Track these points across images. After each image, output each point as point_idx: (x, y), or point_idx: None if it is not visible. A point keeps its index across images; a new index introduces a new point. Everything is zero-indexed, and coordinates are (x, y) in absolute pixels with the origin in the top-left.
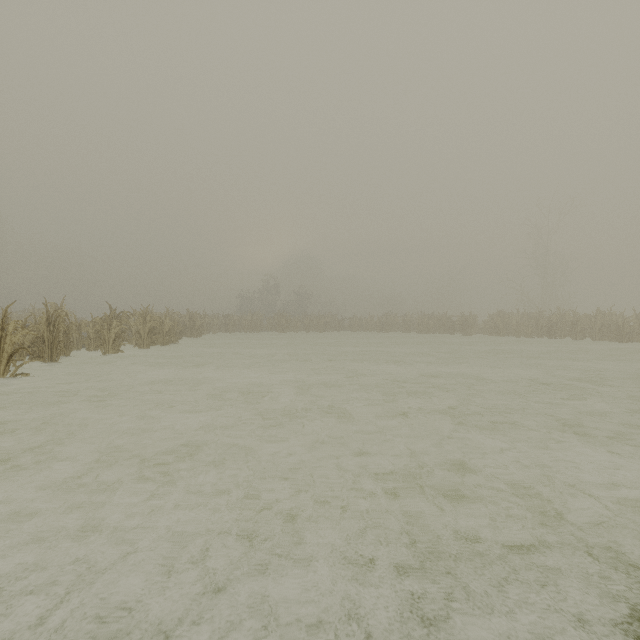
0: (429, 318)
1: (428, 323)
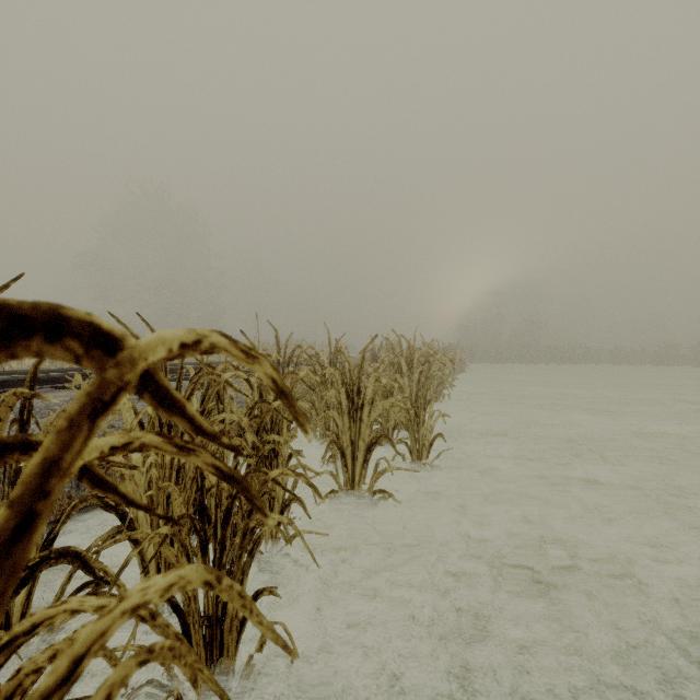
0: None
1: None
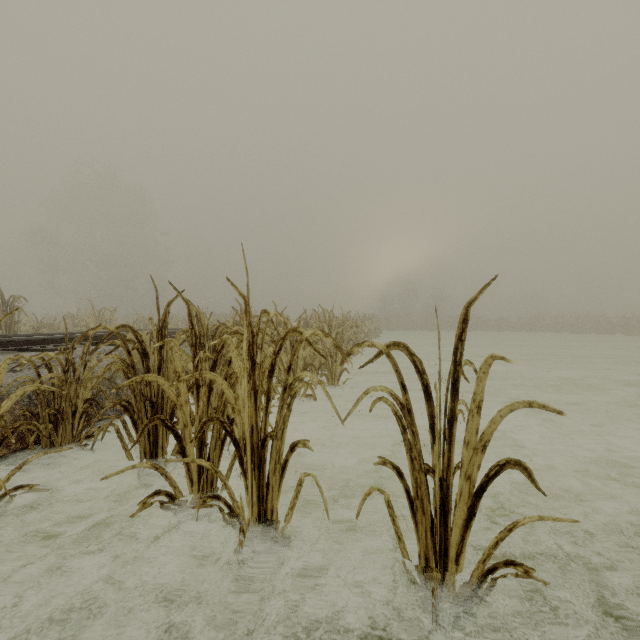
0: (584, 319)
1: (583, 324)
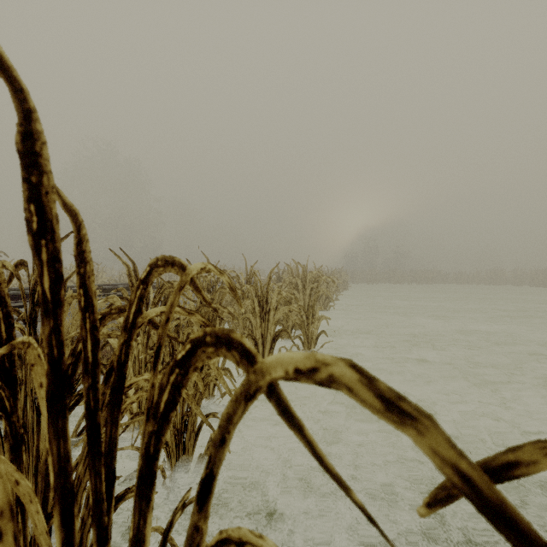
0: (545, 273)
1: (544, 278)
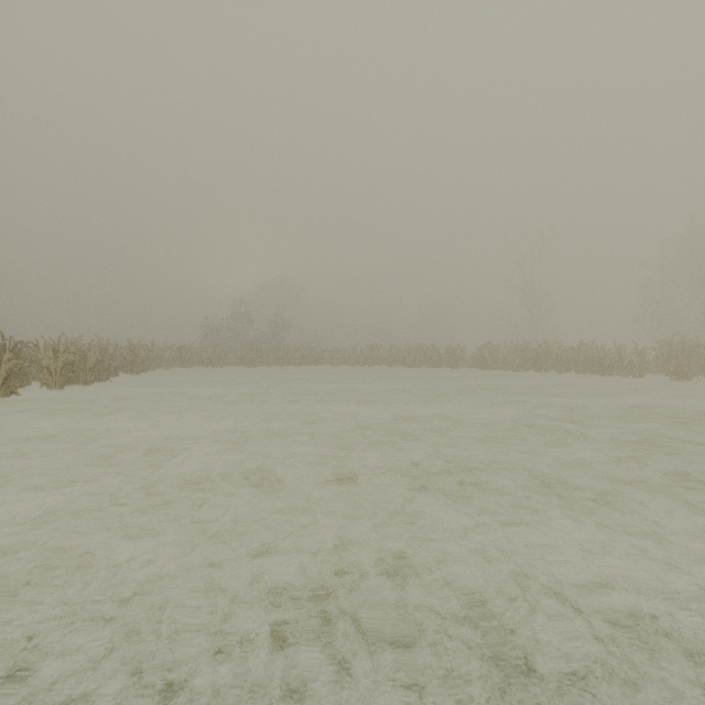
0: (415, 350)
1: (414, 356)
